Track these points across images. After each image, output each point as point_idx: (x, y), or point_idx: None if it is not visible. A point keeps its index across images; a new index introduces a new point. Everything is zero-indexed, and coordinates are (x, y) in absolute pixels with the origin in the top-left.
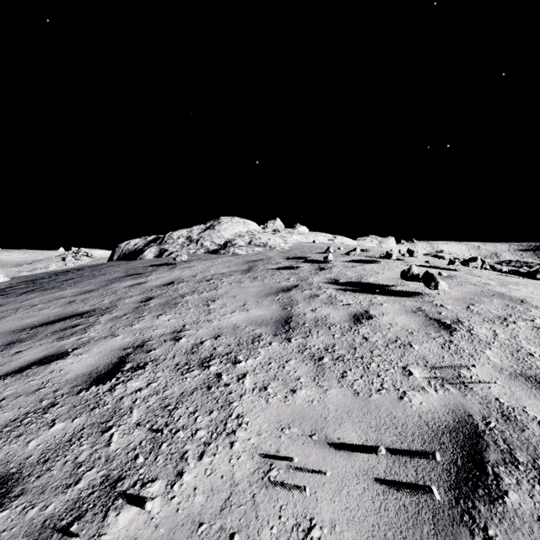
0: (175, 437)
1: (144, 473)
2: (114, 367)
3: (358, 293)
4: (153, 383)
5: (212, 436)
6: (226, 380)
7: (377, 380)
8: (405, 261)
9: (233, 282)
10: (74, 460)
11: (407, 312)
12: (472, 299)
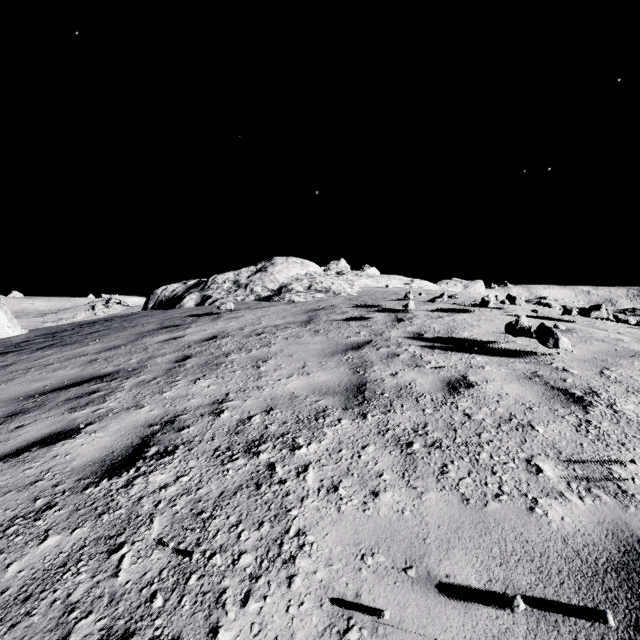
0: (210, 564)
1: (162, 627)
2: (134, 451)
3: (449, 351)
4: (183, 476)
5: (261, 565)
6: (281, 475)
7: (492, 479)
8: (505, 311)
9: (289, 336)
10: (66, 598)
11: (520, 378)
12: (605, 360)
